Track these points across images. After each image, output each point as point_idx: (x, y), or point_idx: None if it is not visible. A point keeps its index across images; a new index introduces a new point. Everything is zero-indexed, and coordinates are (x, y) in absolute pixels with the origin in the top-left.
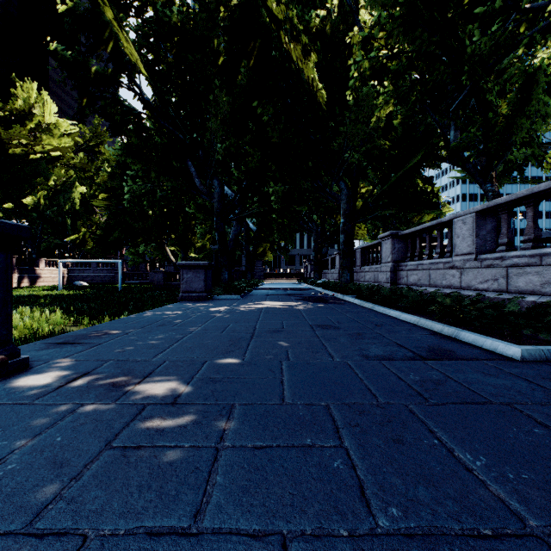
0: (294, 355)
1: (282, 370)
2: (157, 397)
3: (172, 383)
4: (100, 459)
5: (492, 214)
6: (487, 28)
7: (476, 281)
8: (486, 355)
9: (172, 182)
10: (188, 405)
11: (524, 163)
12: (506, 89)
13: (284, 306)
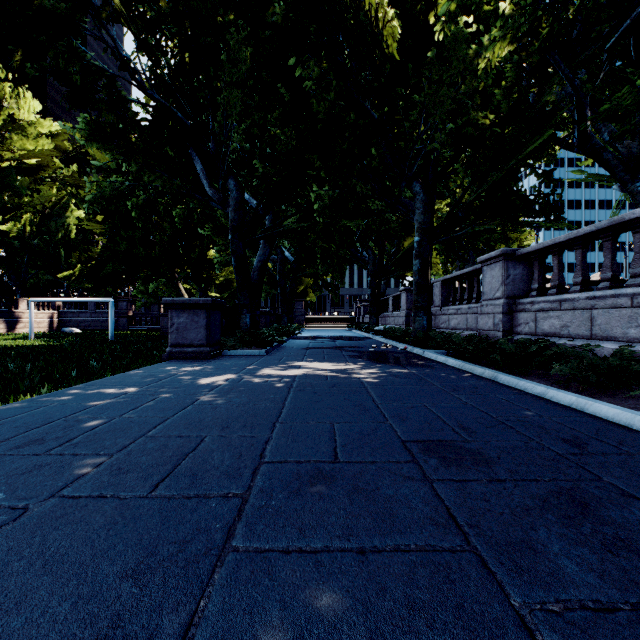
0: None
1: None
2: None
3: None
4: None
5: None
6: None
7: None
8: None
9: (166, 181)
10: None
11: None
12: None
13: (333, 371)
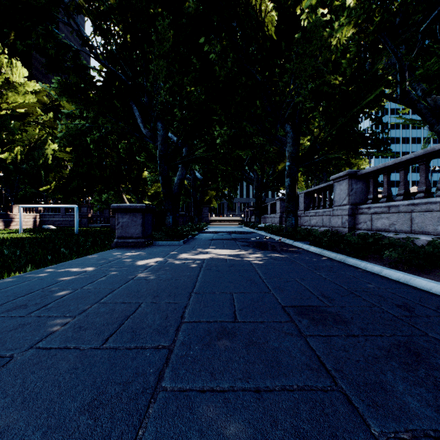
0: None
1: None
2: None
3: None
4: None
5: None
6: None
7: None
8: None
9: (114, 123)
10: None
11: None
12: None
13: (231, 256)
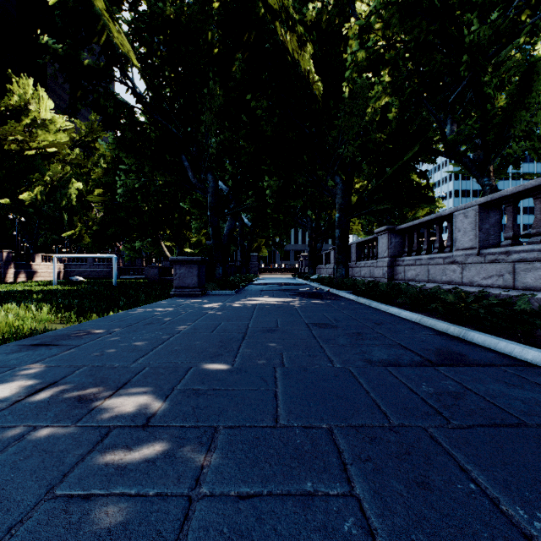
0: (289, 360)
1: (276, 379)
2: (127, 416)
3: (148, 397)
4: (32, 517)
5: (496, 207)
6: (485, 20)
7: (479, 276)
8: (503, 360)
9: (166, 176)
10: (163, 428)
11: (520, 157)
12: (505, 81)
13: (279, 302)
